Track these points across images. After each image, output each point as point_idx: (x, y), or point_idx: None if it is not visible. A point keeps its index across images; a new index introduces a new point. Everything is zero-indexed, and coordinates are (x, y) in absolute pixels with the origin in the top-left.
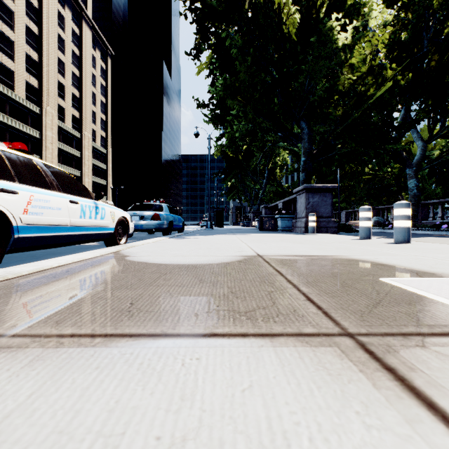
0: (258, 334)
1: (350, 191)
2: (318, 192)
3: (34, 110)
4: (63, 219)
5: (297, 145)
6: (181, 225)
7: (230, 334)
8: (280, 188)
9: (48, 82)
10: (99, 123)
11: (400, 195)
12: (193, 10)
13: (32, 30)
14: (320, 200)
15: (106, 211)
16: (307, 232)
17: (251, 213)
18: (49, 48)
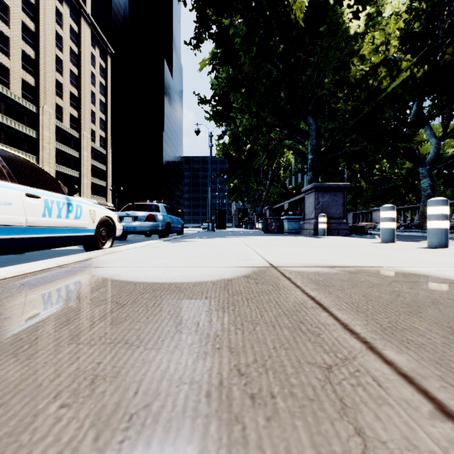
0: None
1: (357, 192)
2: (329, 191)
3: (30, 109)
4: (15, 217)
5: (303, 143)
6: (180, 227)
7: None
8: (285, 189)
9: (45, 80)
10: (99, 123)
11: (408, 196)
12: None
13: (28, 26)
14: (331, 200)
15: (83, 209)
16: (317, 235)
17: (254, 215)
18: (46, 45)
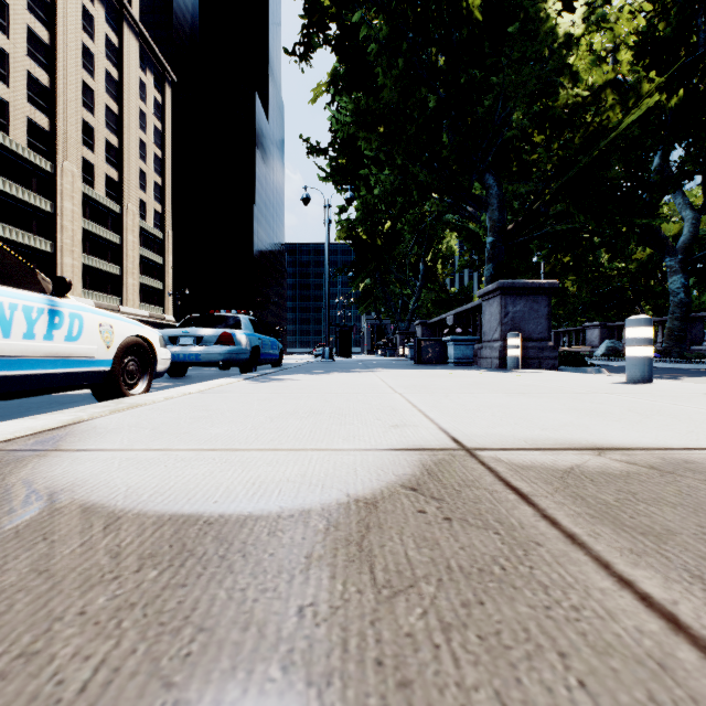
0: None
1: (559, 298)
2: (524, 294)
3: (42, 166)
4: None
5: (476, 218)
6: (276, 354)
7: None
8: (445, 293)
9: (65, 121)
10: (152, 189)
11: (639, 305)
12: None
13: (39, 36)
14: (528, 310)
15: (85, 322)
16: (504, 367)
17: (397, 335)
18: (68, 66)
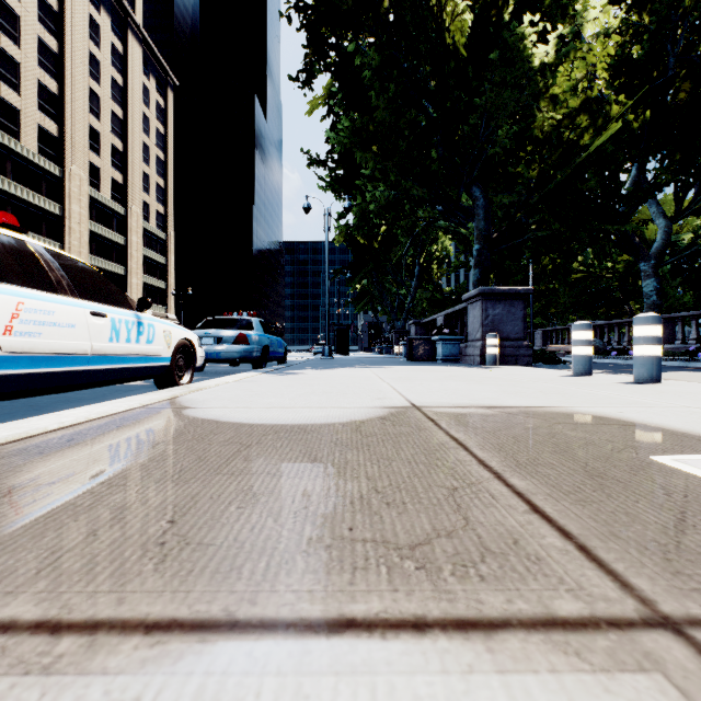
0: (452, 621)
1: (549, 298)
2: (502, 299)
3: (51, 171)
4: (79, 343)
5: (466, 225)
6: (282, 352)
7: (385, 621)
8: (439, 293)
9: (73, 127)
10: (155, 191)
11: (627, 304)
12: (302, 9)
13: (48, 45)
14: (506, 313)
15: (156, 330)
16: (485, 363)
17: (393, 333)
18: (75, 74)
